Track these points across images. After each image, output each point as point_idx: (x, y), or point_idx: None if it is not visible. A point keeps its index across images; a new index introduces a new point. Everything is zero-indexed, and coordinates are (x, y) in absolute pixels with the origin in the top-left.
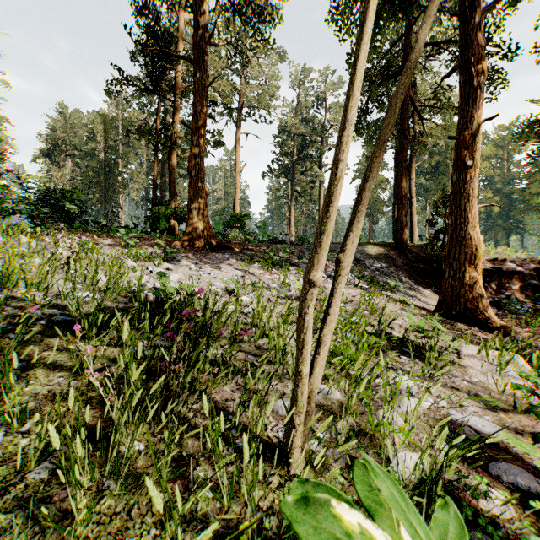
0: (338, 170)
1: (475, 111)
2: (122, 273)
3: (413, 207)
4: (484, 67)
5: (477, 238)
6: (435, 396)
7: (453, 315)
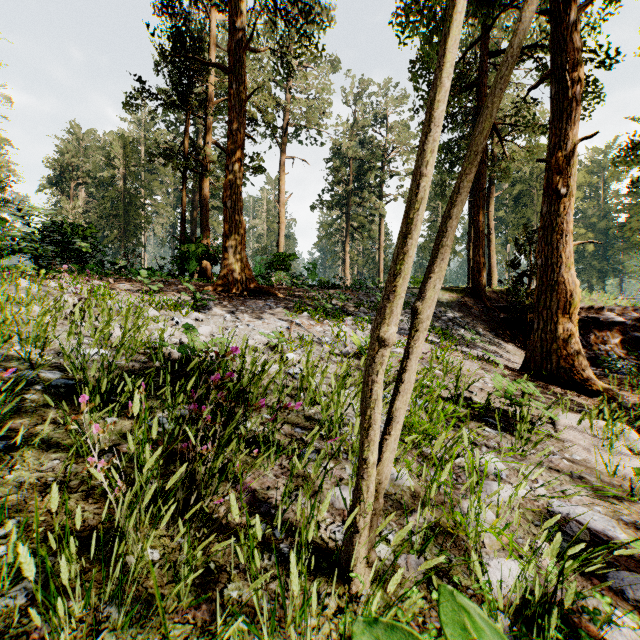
0: (420, 188)
1: (570, 128)
2: (141, 325)
3: (491, 245)
4: (581, 75)
5: (573, 282)
6: (531, 481)
7: (543, 375)
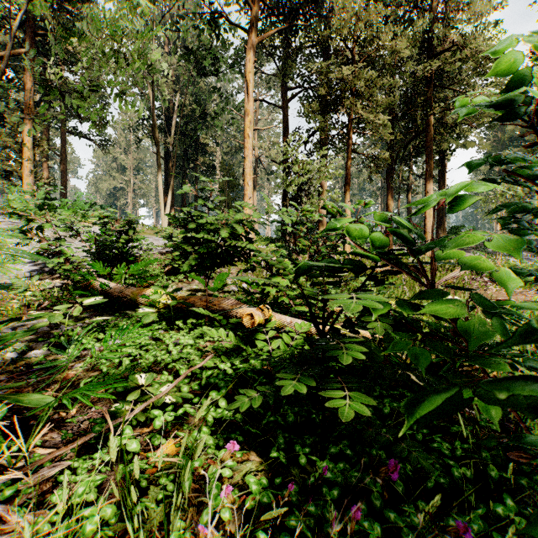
0: None
1: None
2: None
3: None
4: None
5: None
6: None
7: None
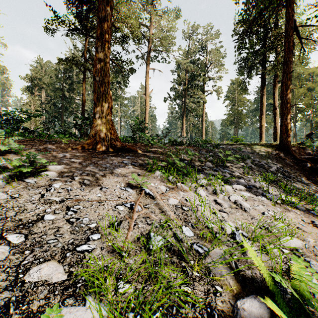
0: None
1: None
2: None
3: (276, 116)
4: None
5: None
6: None
7: None
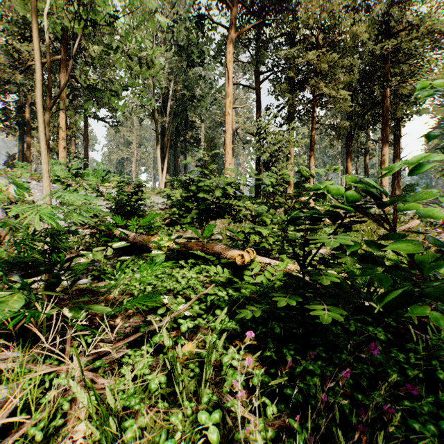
0: None
1: None
2: None
3: None
4: None
5: None
6: None
7: None
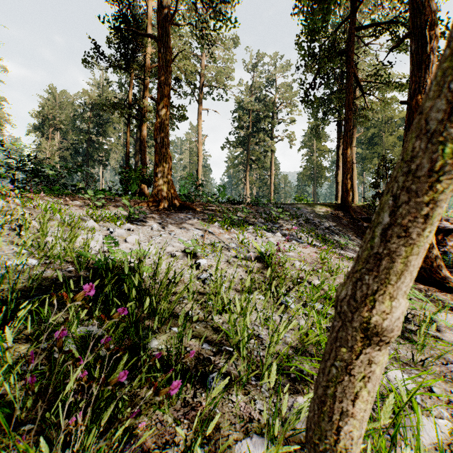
0: None
1: (428, 76)
2: (72, 236)
3: (353, 172)
4: (437, 33)
5: None
6: (445, 403)
7: None
